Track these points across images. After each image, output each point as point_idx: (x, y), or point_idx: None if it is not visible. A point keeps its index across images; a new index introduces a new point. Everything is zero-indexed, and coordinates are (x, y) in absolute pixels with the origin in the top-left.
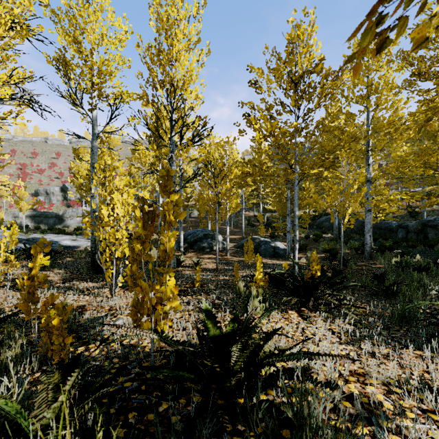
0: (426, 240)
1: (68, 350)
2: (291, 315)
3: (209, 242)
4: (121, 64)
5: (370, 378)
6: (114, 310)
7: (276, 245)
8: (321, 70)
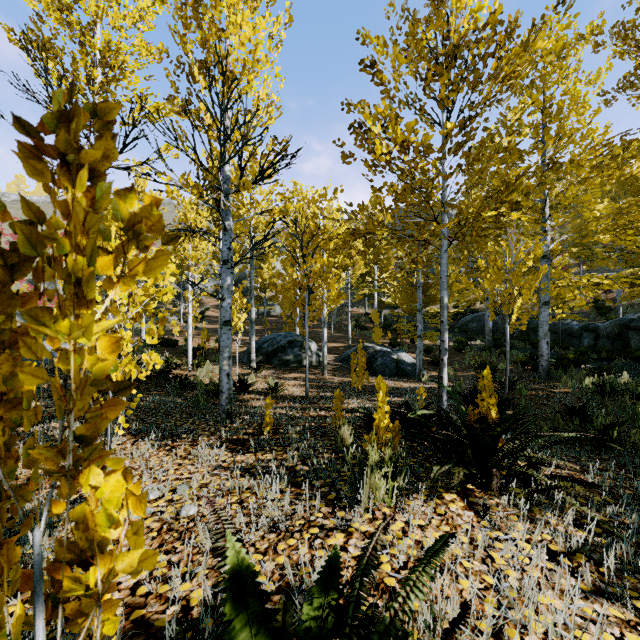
0: (627, 349)
1: None
2: (450, 507)
3: (296, 353)
4: (145, 55)
5: None
6: None
7: (400, 357)
8: (501, 21)
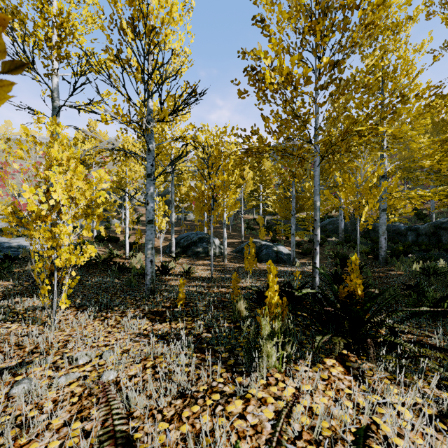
0: (440, 243)
1: None
2: (332, 371)
3: (204, 246)
4: (91, 23)
5: None
6: (38, 353)
7: (279, 249)
8: None
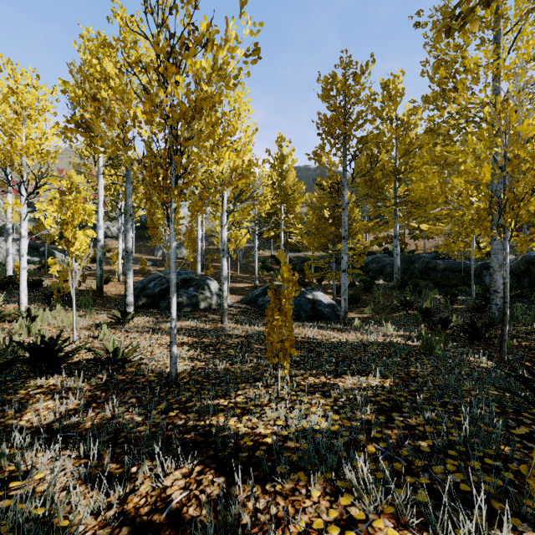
0: None
1: None
2: None
3: (191, 294)
4: None
5: None
6: None
7: (316, 297)
8: None
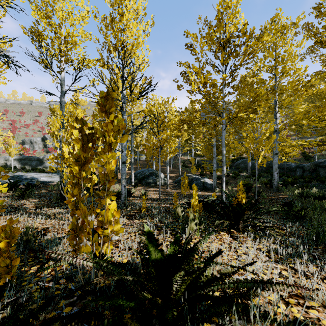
0: (318, 177)
1: (16, 271)
2: (223, 236)
3: (154, 178)
4: (84, 37)
5: (310, 300)
6: None
7: (205, 180)
8: (246, 31)
